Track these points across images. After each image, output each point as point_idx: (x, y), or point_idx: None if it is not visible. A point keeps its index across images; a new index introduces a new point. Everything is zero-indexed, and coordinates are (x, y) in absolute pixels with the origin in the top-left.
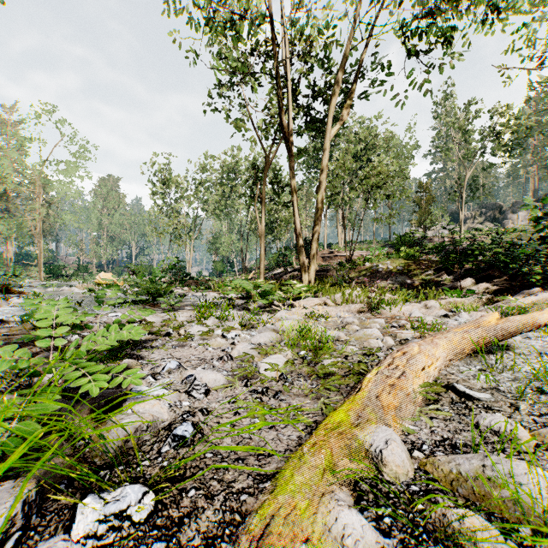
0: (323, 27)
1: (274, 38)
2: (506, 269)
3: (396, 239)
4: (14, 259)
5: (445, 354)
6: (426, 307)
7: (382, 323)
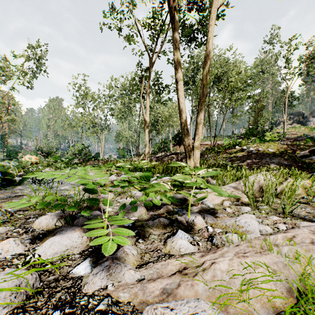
0: None
1: None
2: None
3: (246, 131)
4: None
5: None
6: None
7: None
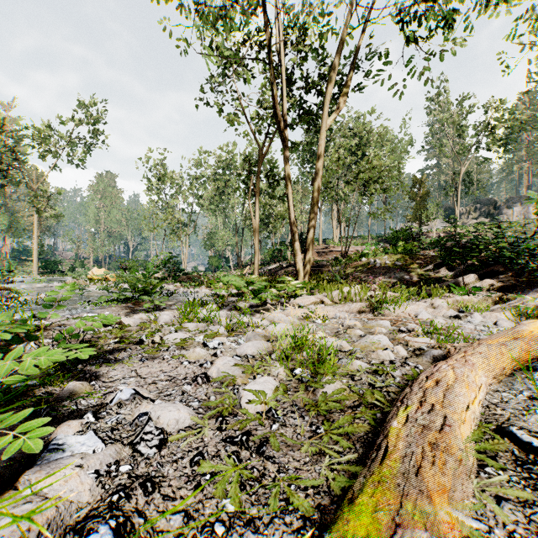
0: (319, 15)
1: (267, 20)
2: (511, 264)
3: (392, 234)
4: (12, 255)
5: (485, 378)
6: (433, 307)
7: (387, 326)
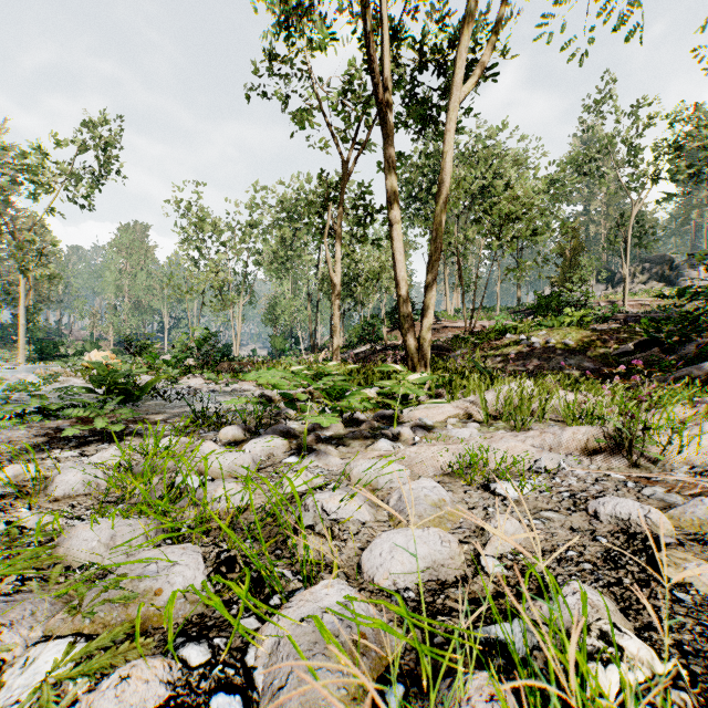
0: None
1: None
2: None
3: (538, 301)
4: None
5: None
6: None
7: None
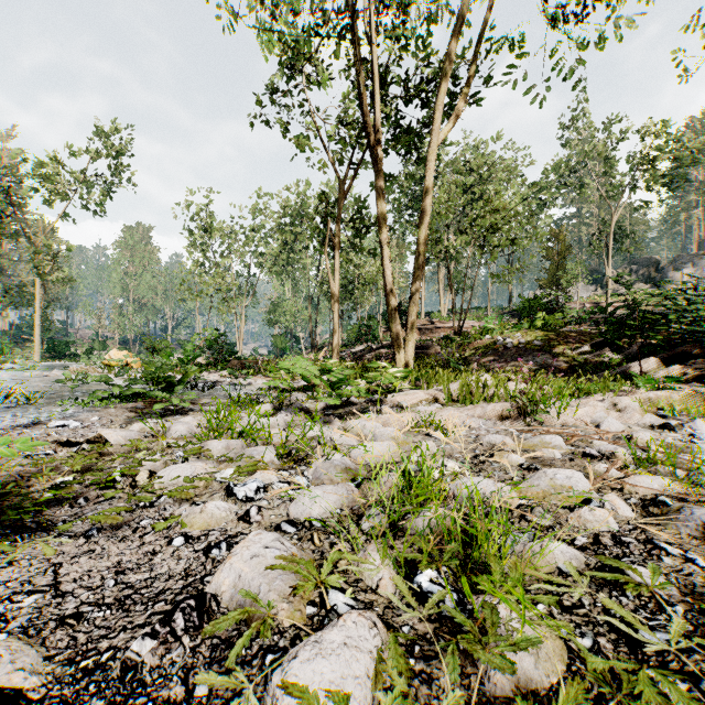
0: None
1: None
2: None
3: (523, 303)
4: (10, 333)
5: None
6: (617, 409)
7: (560, 445)
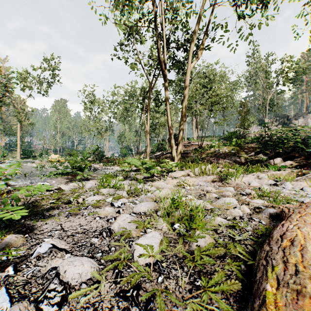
0: (185, 2)
1: (155, 2)
2: (303, 152)
3: (228, 134)
4: (5, 147)
5: None
6: (259, 178)
7: (232, 191)
